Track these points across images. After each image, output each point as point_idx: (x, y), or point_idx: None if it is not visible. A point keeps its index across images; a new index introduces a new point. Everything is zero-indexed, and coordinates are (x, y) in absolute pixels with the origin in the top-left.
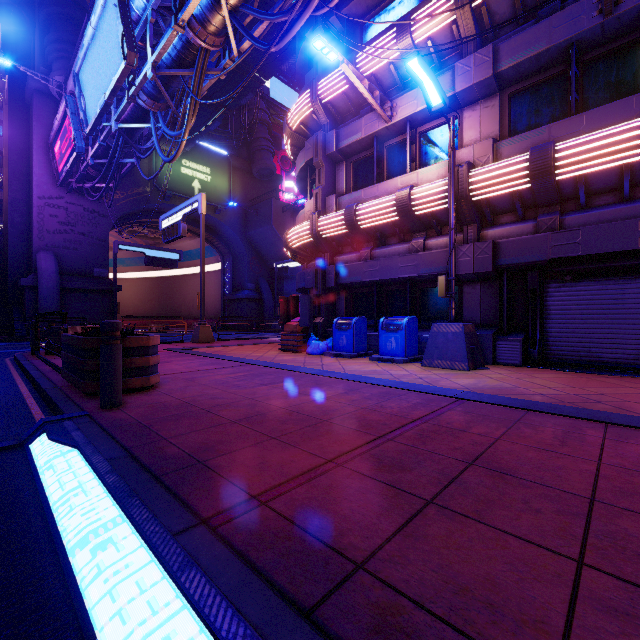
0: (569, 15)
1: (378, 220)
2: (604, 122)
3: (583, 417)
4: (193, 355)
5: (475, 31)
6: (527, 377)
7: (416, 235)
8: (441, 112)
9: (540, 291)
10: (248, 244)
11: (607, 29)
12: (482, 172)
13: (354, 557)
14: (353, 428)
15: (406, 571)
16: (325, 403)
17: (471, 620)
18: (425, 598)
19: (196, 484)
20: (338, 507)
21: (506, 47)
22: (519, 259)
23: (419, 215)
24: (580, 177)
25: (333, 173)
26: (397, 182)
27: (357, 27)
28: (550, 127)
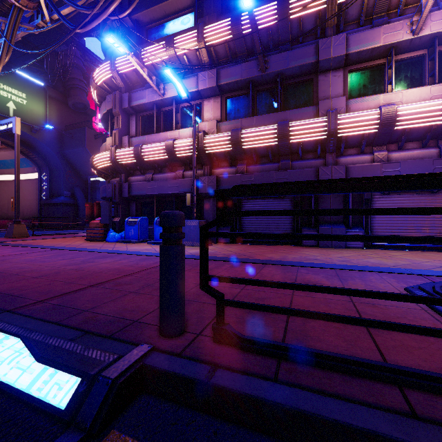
0: (249, 66)
1: (155, 157)
2: (262, 123)
3: (230, 260)
4: (6, 246)
5: (208, 58)
6: (226, 248)
7: (179, 168)
8: (187, 101)
9: (239, 204)
10: (64, 160)
11: (264, 78)
12: (210, 138)
13: (85, 309)
14: (113, 273)
15: (106, 309)
16: (103, 265)
17: (122, 314)
18: (108, 313)
19: (3, 301)
20: (86, 298)
21: (223, 72)
22: (228, 187)
23: (179, 157)
24: (252, 148)
25: (127, 121)
26: (167, 135)
27: (144, 29)
28: (241, 120)
